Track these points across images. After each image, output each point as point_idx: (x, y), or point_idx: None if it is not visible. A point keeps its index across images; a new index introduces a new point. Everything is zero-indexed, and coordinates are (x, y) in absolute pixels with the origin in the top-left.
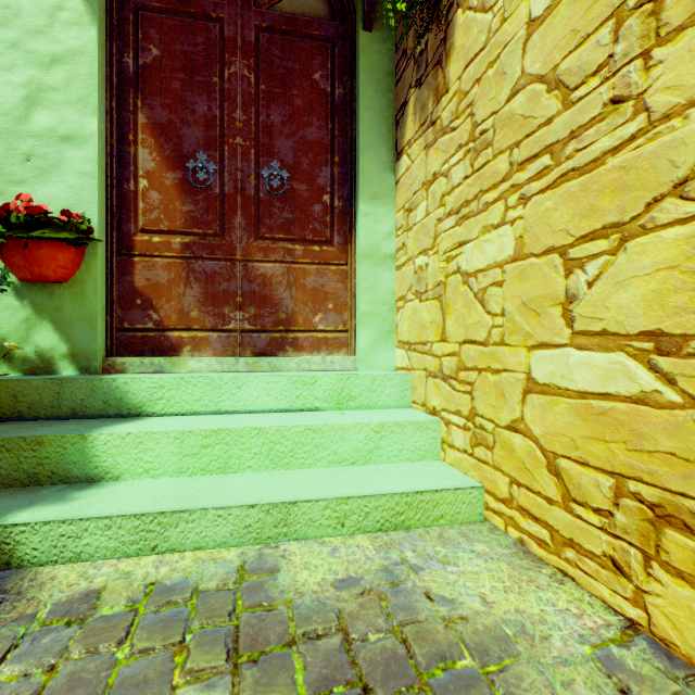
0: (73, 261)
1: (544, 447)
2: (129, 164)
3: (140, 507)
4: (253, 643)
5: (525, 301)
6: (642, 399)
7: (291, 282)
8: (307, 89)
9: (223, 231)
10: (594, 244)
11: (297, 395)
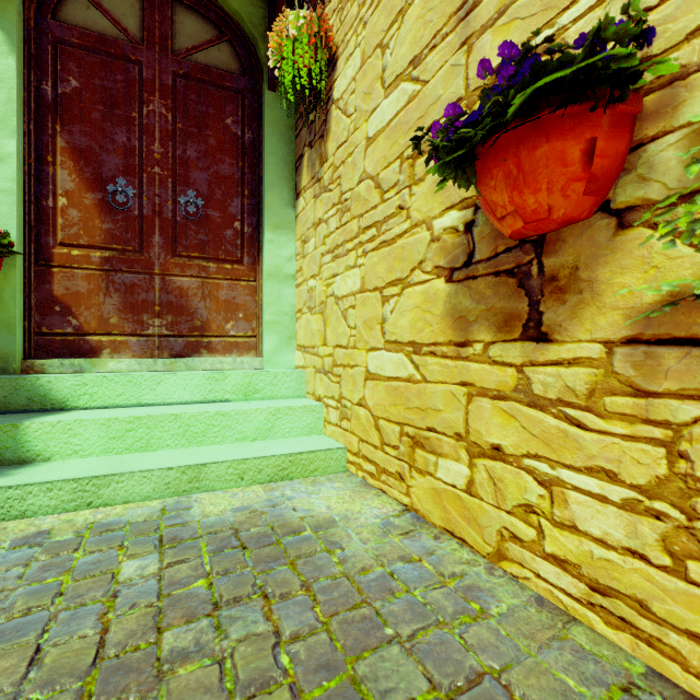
0: None
1: (374, 414)
2: (48, 183)
3: (76, 475)
4: (173, 540)
5: (365, 320)
6: (409, 379)
7: (206, 295)
8: (220, 131)
9: (142, 248)
10: (393, 289)
11: (210, 389)
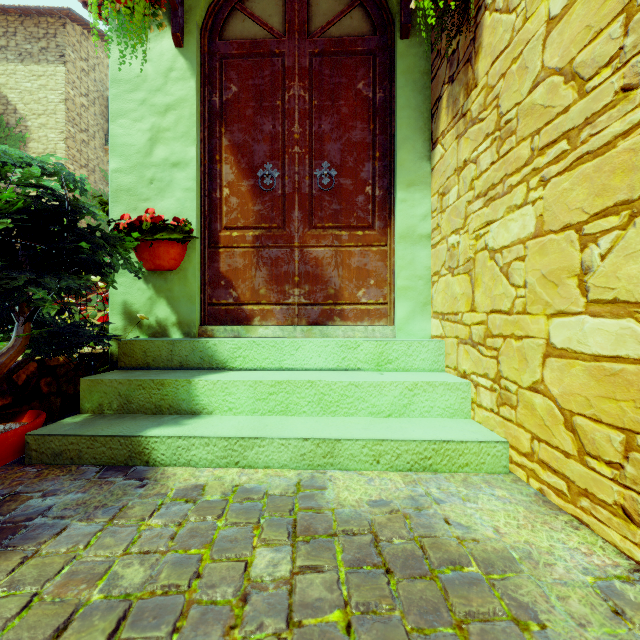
0: (180, 254)
1: (562, 406)
2: (216, 178)
3: (227, 433)
4: (306, 530)
5: (544, 273)
6: None
7: (338, 263)
8: (352, 98)
9: (284, 224)
10: (606, 221)
11: (342, 357)
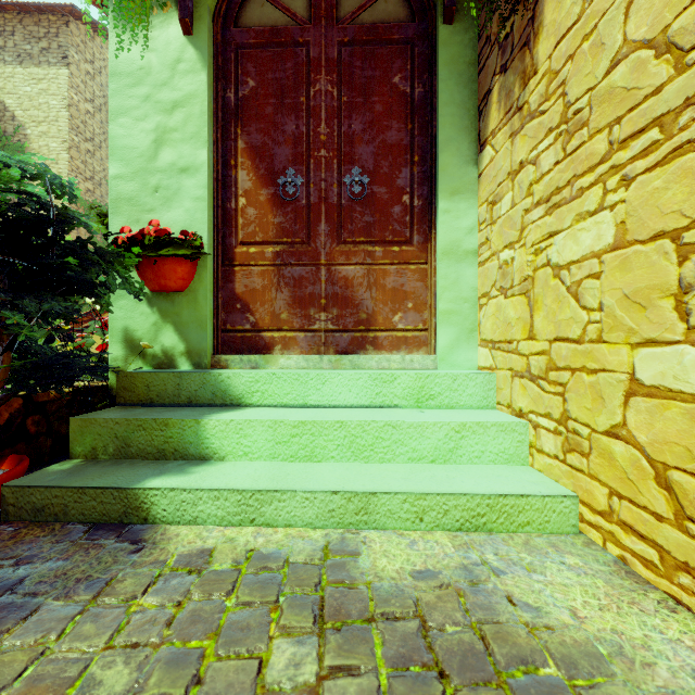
0: (188, 273)
1: (651, 457)
2: (231, 186)
3: (241, 484)
4: (336, 613)
5: (627, 293)
6: None
7: (371, 283)
8: (387, 94)
9: (309, 239)
10: None
11: (376, 392)
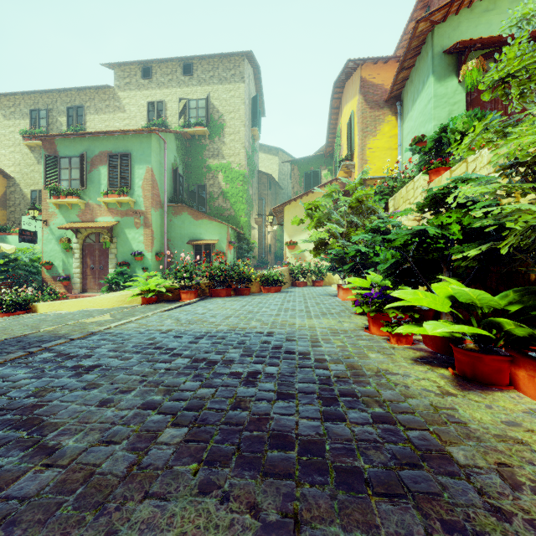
0: None
1: None
2: None
3: None
4: None
5: None
6: None
7: None
8: None
9: None
10: None
11: None
